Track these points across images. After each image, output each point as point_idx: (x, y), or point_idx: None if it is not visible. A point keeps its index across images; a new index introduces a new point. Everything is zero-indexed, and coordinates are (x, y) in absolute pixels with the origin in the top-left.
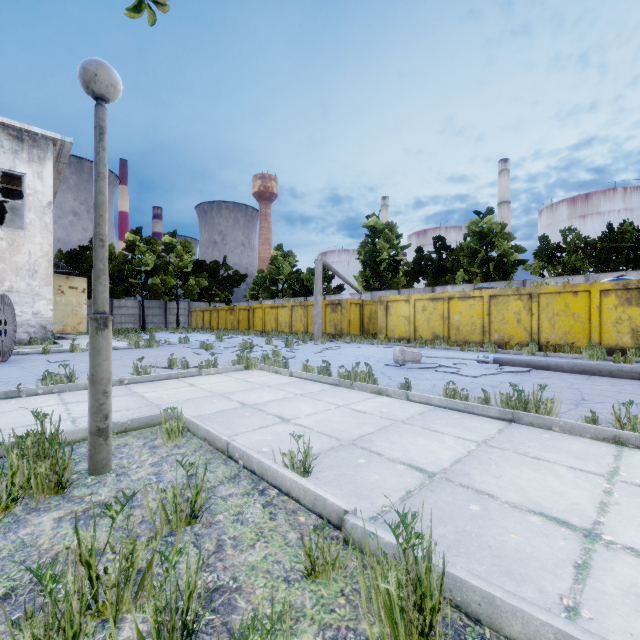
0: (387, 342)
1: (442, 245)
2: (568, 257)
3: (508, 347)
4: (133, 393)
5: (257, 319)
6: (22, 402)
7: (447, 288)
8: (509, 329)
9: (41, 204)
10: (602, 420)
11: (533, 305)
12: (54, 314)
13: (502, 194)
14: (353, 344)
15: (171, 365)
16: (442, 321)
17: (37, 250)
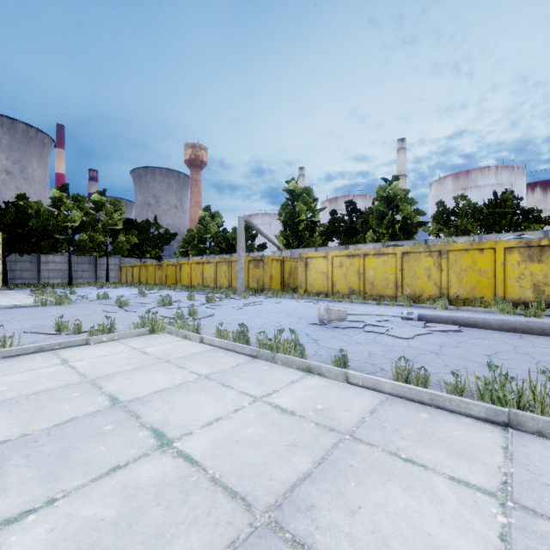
0: (307, 296)
1: (353, 208)
2: (461, 220)
3: (421, 301)
4: None
5: (184, 274)
6: None
7: (359, 246)
8: (420, 284)
9: None
10: None
11: (442, 261)
12: None
13: (400, 168)
14: (274, 298)
15: (60, 329)
16: (358, 276)
17: None
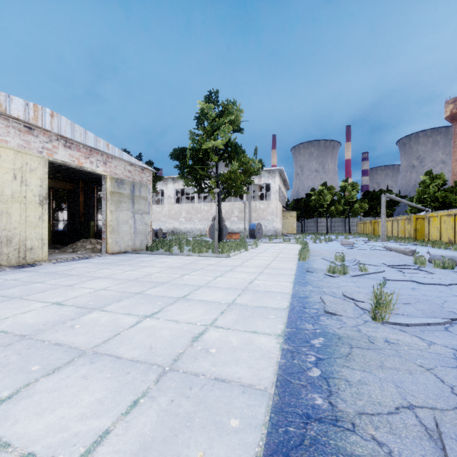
0: (420, 243)
1: None
2: None
3: None
4: (264, 244)
5: (379, 228)
6: (249, 243)
7: None
8: None
9: (274, 191)
10: (316, 251)
11: None
12: (284, 226)
13: None
14: (396, 243)
15: (284, 241)
16: (452, 230)
17: (273, 206)
